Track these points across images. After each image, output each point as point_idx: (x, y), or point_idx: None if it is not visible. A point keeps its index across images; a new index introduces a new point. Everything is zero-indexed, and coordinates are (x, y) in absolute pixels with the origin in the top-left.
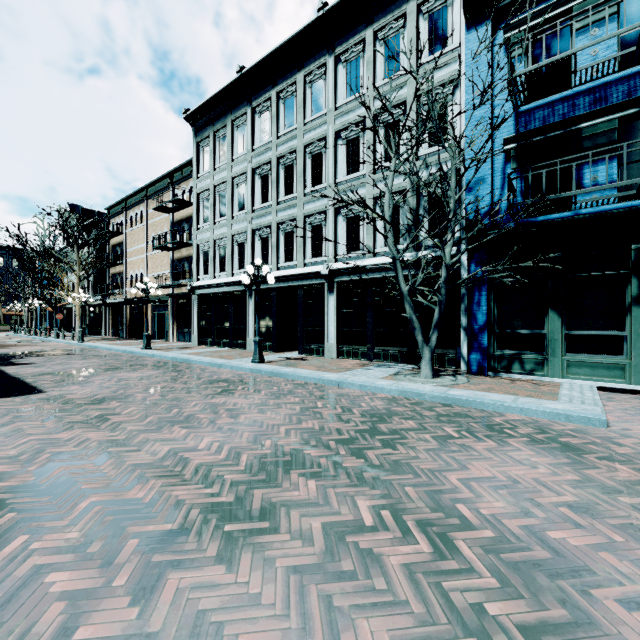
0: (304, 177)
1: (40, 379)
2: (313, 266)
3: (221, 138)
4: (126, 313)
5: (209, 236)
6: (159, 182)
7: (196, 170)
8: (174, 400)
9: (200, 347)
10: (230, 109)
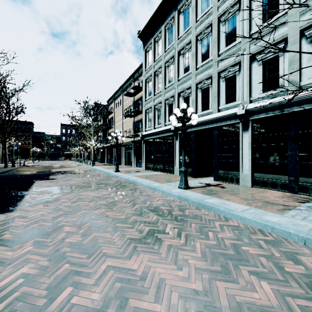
0: (218, 42)
1: (35, 194)
2: (227, 110)
3: (158, 41)
4: (114, 152)
5: (151, 103)
6: (128, 82)
7: (144, 66)
8: (87, 250)
9: (146, 171)
10: (163, 19)
